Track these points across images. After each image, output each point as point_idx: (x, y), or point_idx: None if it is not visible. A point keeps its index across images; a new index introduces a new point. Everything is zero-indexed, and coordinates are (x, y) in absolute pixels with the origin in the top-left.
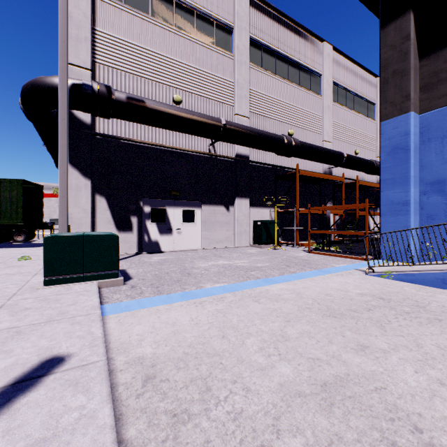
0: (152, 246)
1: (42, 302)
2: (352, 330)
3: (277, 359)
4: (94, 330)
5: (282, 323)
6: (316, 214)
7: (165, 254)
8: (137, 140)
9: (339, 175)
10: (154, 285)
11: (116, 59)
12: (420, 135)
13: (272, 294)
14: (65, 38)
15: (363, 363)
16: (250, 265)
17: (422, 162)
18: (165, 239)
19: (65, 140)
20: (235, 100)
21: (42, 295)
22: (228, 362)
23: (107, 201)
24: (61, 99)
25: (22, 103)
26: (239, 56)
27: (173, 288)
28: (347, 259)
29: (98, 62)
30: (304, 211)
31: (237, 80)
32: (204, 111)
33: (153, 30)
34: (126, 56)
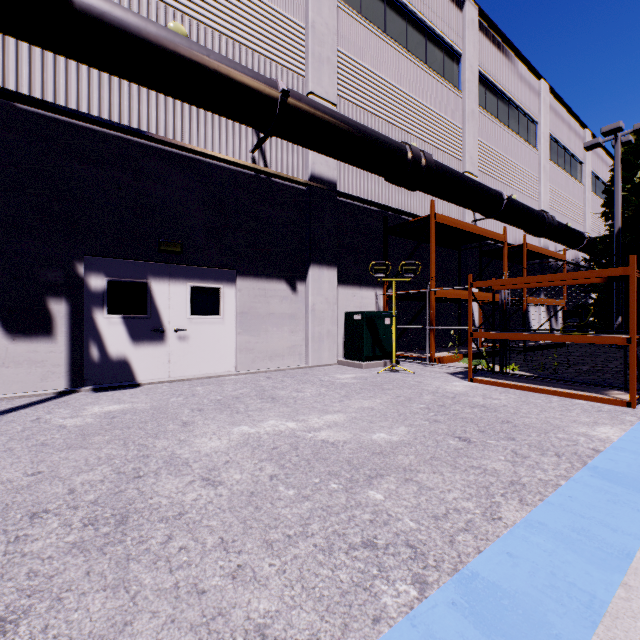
0: (112, 372)
1: None
2: None
3: None
4: None
5: None
6: (454, 302)
7: (138, 392)
8: (62, 106)
9: None
10: None
11: None
12: None
13: None
14: None
15: None
16: (356, 441)
17: None
18: (146, 353)
19: None
20: (308, 65)
21: None
22: None
23: None
24: None
25: None
26: None
27: None
28: (580, 402)
29: None
30: (443, 293)
31: (312, 23)
32: None
33: None
34: None
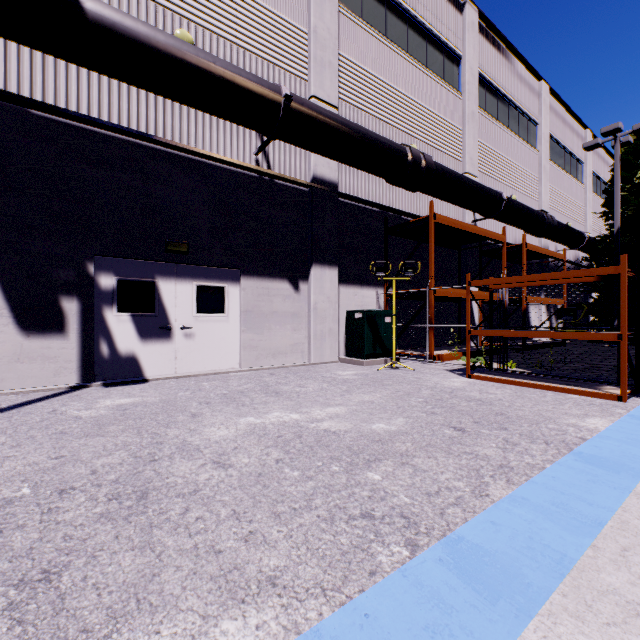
0: (121, 368)
1: None
2: None
3: None
4: None
5: None
6: (454, 301)
7: (147, 387)
8: (74, 112)
9: None
10: None
11: None
12: None
13: None
14: None
15: None
16: (356, 430)
17: None
18: (153, 350)
19: None
20: (310, 69)
21: None
22: None
23: None
24: None
25: None
26: None
27: None
28: (573, 397)
29: None
30: (442, 292)
31: (314, 29)
32: None
33: None
34: None
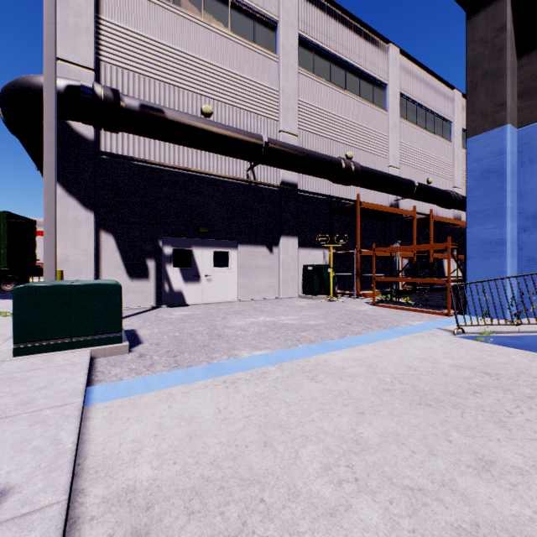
0: (174, 298)
1: (1, 383)
2: (460, 430)
3: (354, 490)
4: (63, 436)
5: (353, 417)
6: (380, 257)
7: (191, 308)
8: (154, 161)
9: (408, 209)
10: (171, 353)
11: (128, 57)
12: (519, 154)
13: (333, 367)
14: (52, 19)
15: (495, 498)
16: (300, 323)
17: (521, 189)
18: (191, 288)
19: (52, 156)
20: (279, 114)
21: (5, 371)
22: (274, 498)
23: (115, 240)
24: (47, 101)
25: (2, 111)
26: (286, 58)
27: (196, 358)
28: (424, 314)
29: (104, 60)
30: (366, 253)
31: (282, 88)
32: (241, 126)
33: (175, 21)
34: (141, 54)
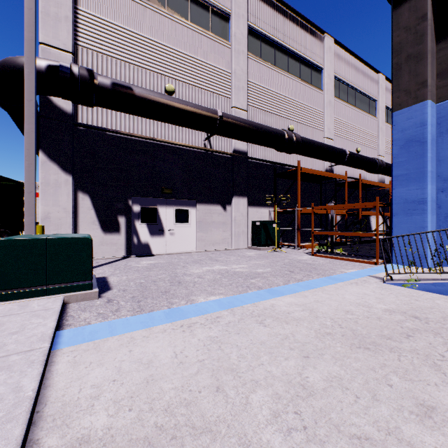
0: (142, 249)
1: None
2: (398, 374)
3: (303, 439)
4: (25, 383)
5: (299, 361)
6: (317, 214)
7: (156, 258)
8: (124, 132)
9: (340, 174)
10: (136, 298)
11: (102, 42)
12: (438, 126)
13: (279, 311)
14: (32, 5)
15: (441, 447)
16: (249, 271)
17: (439, 156)
18: (156, 241)
19: (32, 125)
20: (232, 92)
21: None
22: None
23: (91, 199)
24: (27, 77)
25: None
26: (237, 45)
27: (158, 303)
28: (355, 263)
29: (81, 45)
30: (305, 210)
31: (234, 71)
32: (199, 103)
33: (143, 12)
34: (113, 40)
